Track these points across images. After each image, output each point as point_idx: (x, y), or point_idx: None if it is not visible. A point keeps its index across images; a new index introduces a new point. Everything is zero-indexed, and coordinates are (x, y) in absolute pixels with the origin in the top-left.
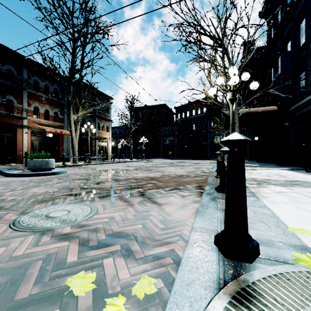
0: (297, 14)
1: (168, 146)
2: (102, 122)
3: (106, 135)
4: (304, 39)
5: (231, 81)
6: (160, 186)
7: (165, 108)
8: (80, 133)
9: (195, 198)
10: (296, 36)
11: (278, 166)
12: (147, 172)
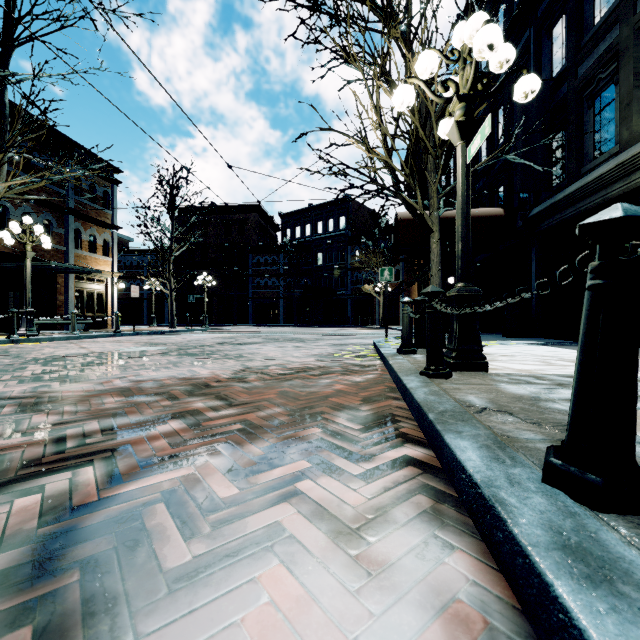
0: (546, 7)
1: (266, 298)
2: (89, 229)
3: (103, 264)
4: (562, 60)
5: (476, 45)
6: (216, 431)
7: (259, 215)
8: (15, 253)
9: (432, 554)
10: (541, 57)
11: (509, 338)
12: (197, 360)
